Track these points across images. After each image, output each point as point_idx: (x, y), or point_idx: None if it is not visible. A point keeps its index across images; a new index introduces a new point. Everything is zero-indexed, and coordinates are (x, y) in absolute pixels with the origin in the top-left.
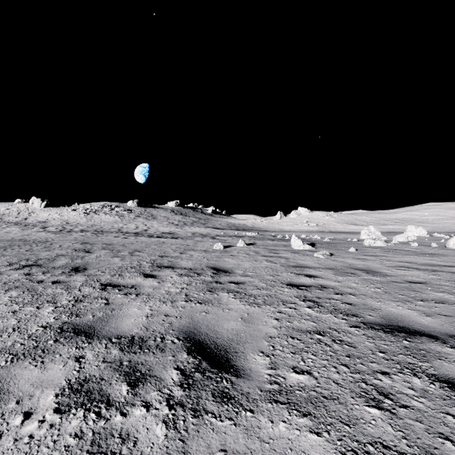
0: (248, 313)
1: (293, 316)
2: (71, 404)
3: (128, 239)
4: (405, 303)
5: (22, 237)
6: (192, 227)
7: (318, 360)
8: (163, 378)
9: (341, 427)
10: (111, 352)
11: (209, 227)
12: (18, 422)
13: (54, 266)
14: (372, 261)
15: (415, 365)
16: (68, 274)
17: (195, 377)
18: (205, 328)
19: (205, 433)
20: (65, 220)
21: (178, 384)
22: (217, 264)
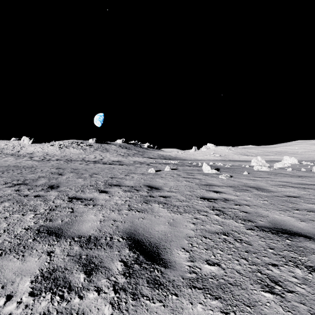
0: (173, 219)
1: (205, 221)
2: (42, 288)
3: (89, 166)
4: (286, 211)
5: (15, 164)
6: (133, 157)
7: (224, 255)
8: (111, 268)
9: (244, 308)
10: (73, 248)
11: (145, 157)
12: (2, 303)
13: (36, 184)
14: (260, 181)
15: (296, 258)
16: (46, 190)
17: (134, 267)
18: (142, 230)
19: (141, 312)
20: (45, 152)
21: (122, 273)
22: (150, 183)
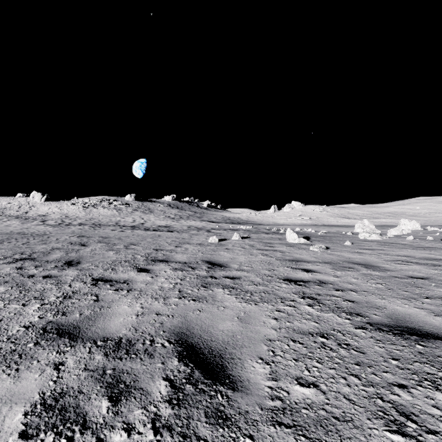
0: (244, 311)
1: (292, 315)
2: (41, 425)
3: (124, 233)
4: (411, 300)
5: (21, 230)
6: (188, 220)
7: (324, 369)
8: (150, 391)
9: None
10: (94, 358)
11: (204, 221)
12: None
13: (48, 259)
14: (370, 255)
15: (435, 375)
16: (61, 268)
17: (186, 390)
18: (198, 329)
19: None
20: (64, 214)
21: (167, 400)
22: (212, 258)
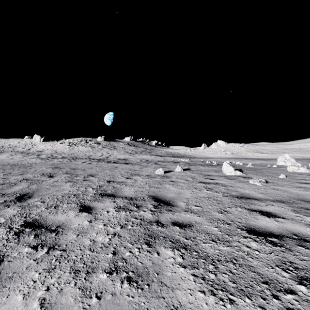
0: None
1: None
2: None
3: (90, 164)
4: None
5: (16, 162)
6: (141, 154)
7: None
8: None
9: None
10: None
11: (153, 155)
12: None
13: (6, 192)
14: None
15: None
16: (6, 205)
17: None
18: None
19: None
20: (54, 150)
21: None
22: (158, 193)
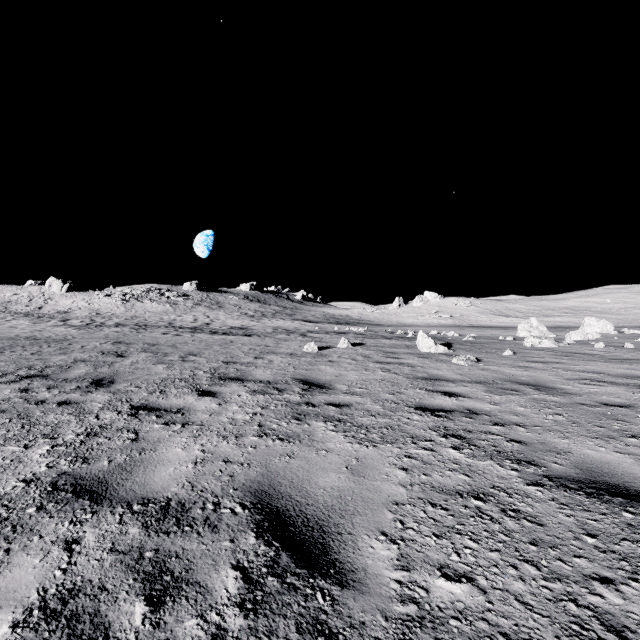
0: (357, 457)
1: (430, 464)
2: None
3: (181, 337)
4: (608, 440)
5: (31, 333)
6: (273, 319)
7: (482, 552)
8: (211, 588)
9: None
10: (127, 532)
11: (298, 320)
12: None
13: (67, 377)
14: (541, 370)
15: None
16: (85, 391)
17: (267, 585)
18: (287, 486)
19: None
20: (94, 310)
21: (236, 603)
22: (308, 375)
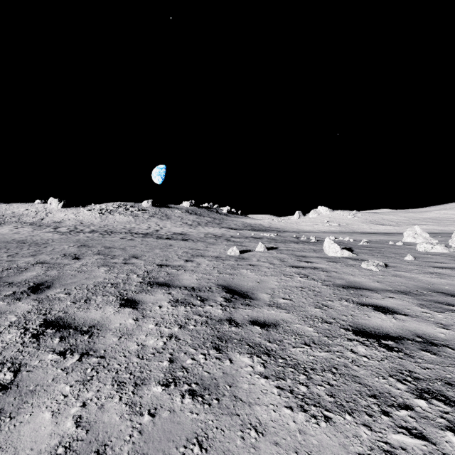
0: (308, 454)
1: None
2: None
3: (133, 241)
4: None
5: (24, 238)
6: (206, 227)
7: None
8: None
9: None
10: None
11: (224, 228)
12: None
13: (14, 280)
14: None
15: None
16: (16, 297)
17: None
18: None
19: None
20: (79, 220)
21: None
22: (231, 281)
